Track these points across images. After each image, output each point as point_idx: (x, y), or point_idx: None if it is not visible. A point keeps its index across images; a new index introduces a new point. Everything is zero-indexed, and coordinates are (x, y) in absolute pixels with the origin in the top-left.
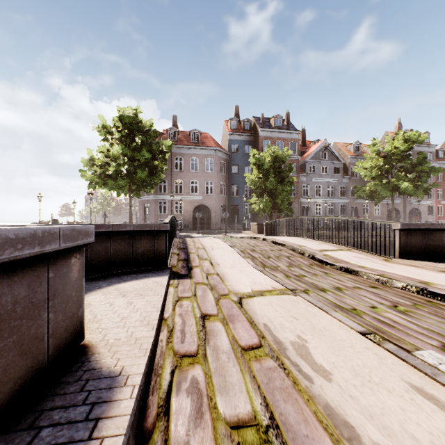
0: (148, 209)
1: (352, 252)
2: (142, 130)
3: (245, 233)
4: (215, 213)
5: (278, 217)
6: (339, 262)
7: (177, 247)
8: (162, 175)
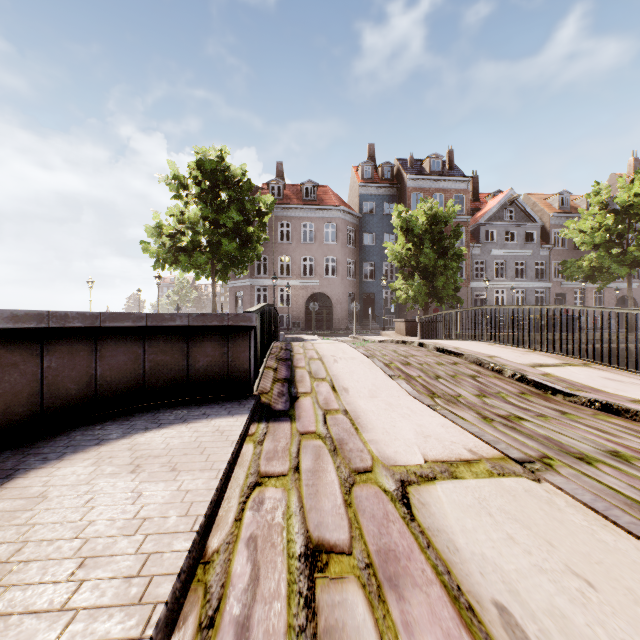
0: (241, 300)
1: (596, 370)
2: (231, 181)
3: (385, 334)
4: (339, 304)
5: (436, 311)
6: (581, 389)
7: (275, 357)
8: (260, 248)
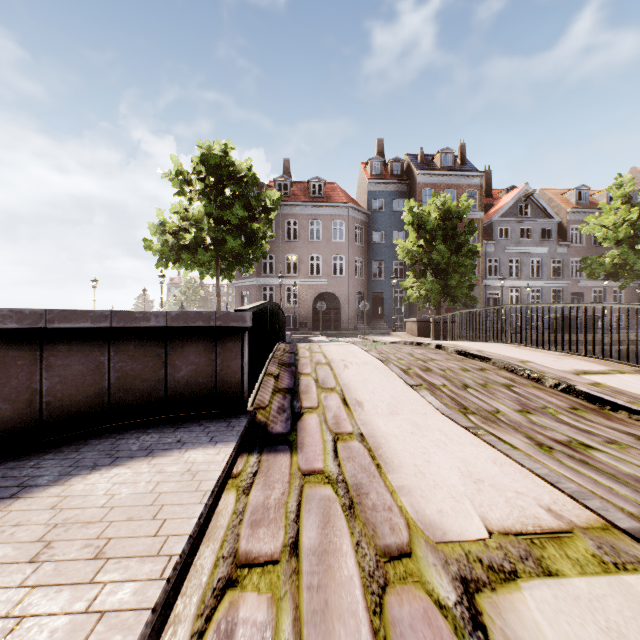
0: (247, 299)
1: None
2: (236, 176)
3: (395, 335)
4: (347, 304)
5: (448, 311)
6: None
7: (278, 362)
8: (265, 246)
